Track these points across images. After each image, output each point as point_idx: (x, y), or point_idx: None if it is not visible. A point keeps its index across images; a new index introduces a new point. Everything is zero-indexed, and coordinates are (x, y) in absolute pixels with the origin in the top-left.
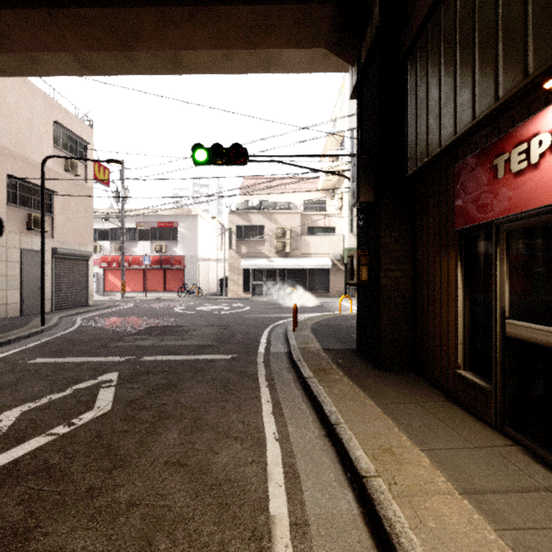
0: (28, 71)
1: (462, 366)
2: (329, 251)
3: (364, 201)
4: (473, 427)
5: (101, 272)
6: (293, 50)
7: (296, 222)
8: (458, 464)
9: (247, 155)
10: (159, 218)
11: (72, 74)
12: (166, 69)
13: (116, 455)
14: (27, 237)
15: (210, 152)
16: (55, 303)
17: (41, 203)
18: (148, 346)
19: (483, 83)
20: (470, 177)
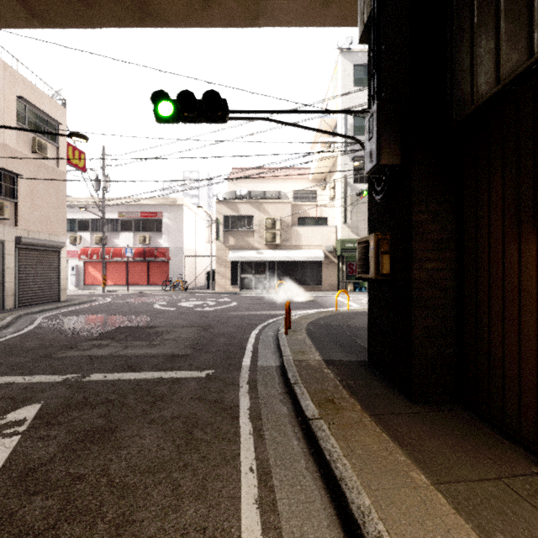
0: None
1: None
2: (321, 243)
3: (387, 163)
4: None
5: (81, 265)
6: None
7: (286, 212)
8: None
9: (227, 109)
10: (142, 208)
11: (20, 25)
12: (132, 19)
13: None
14: None
15: (177, 103)
16: (19, 298)
17: None
18: (104, 356)
19: None
20: None
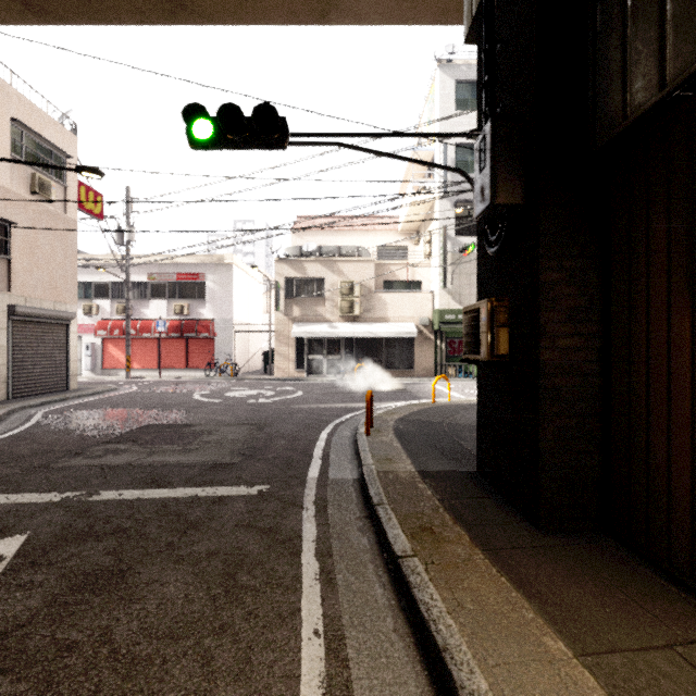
0: None
1: None
2: (413, 313)
3: (505, 203)
4: None
5: (98, 343)
6: None
7: (368, 273)
8: None
9: (287, 130)
10: (179, 268)
11: (10, 20)
12: (161, 13)
13: None
14: None
15: (219, 120)
16: (13, 387)
17: None
18: (121, 466)
19: None
20: None
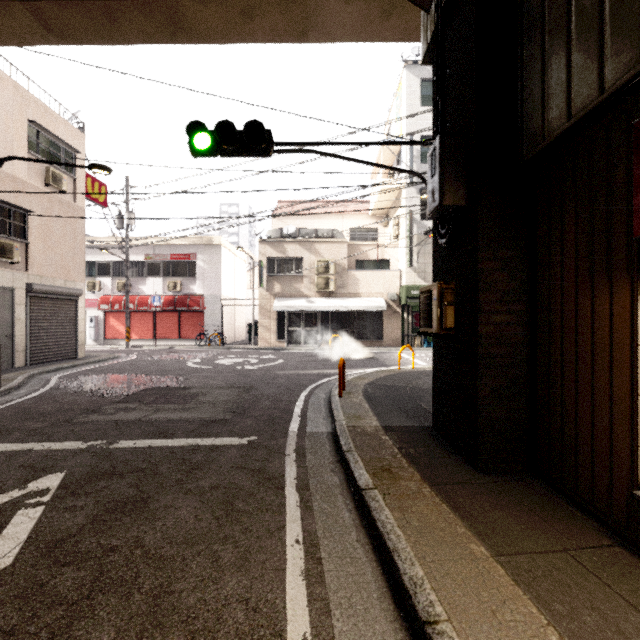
0: None
1: None
2: (382, 289)
3: (451, 204)
4: None
5: (101, 316)
6: (339, 4)
7: (342, 253)
8: None
9: (272, 141)
10: (172, 249)
11: (35, 42)
12: (163, 34)
13: None
14: None
15: (216, 134)
16: (31, 355)
17: None
18: (132, 421)
19: None
20: None
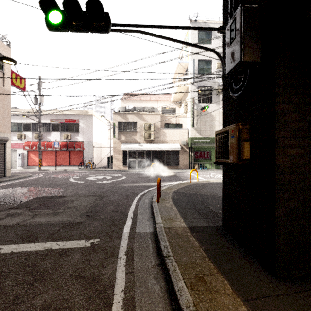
0: None
1: None
2: (178, 139)
3: (249, 60)
4: None
5: (25, 153)
6: None
7: (157, 120)
8: None
9: (109, 20)
10: (66, 116)
11: None
12: None
13: None
14: None
15: (64, 10)
16: None
17: None
18: (12, 225)
19: None
20: None
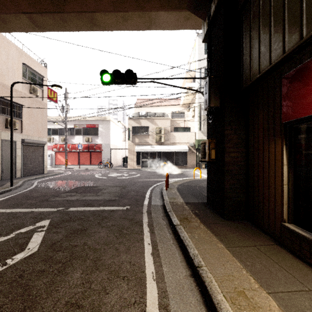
0: (1, 28)
1: (287, 220)
2: (186, 141)
3: (213, 106)
4: (302, 269)
5: (53, 154)
6: (166, 14)
7: (167, 124)
8: (301, 309)
9: (136, 78)
10: (87, 122)
11: (29, 31)
12: (86, 27)
13: (29, 295)
14: (5, 132)
15: (112, 75)
16: (23, 172)
17: (10, 111)
18: (74, 200)
19: (310, 9)
20: (295, 83)
